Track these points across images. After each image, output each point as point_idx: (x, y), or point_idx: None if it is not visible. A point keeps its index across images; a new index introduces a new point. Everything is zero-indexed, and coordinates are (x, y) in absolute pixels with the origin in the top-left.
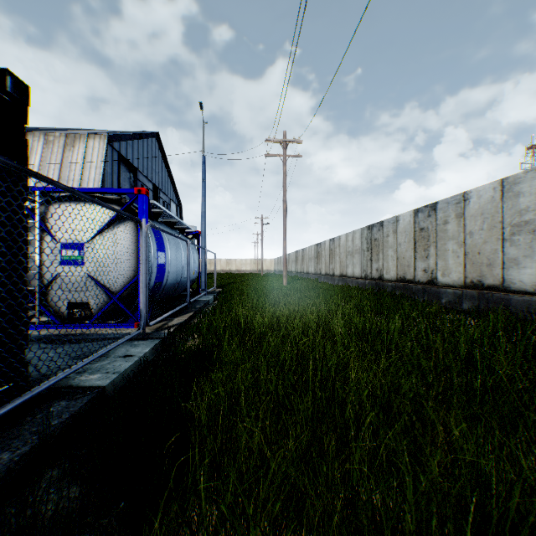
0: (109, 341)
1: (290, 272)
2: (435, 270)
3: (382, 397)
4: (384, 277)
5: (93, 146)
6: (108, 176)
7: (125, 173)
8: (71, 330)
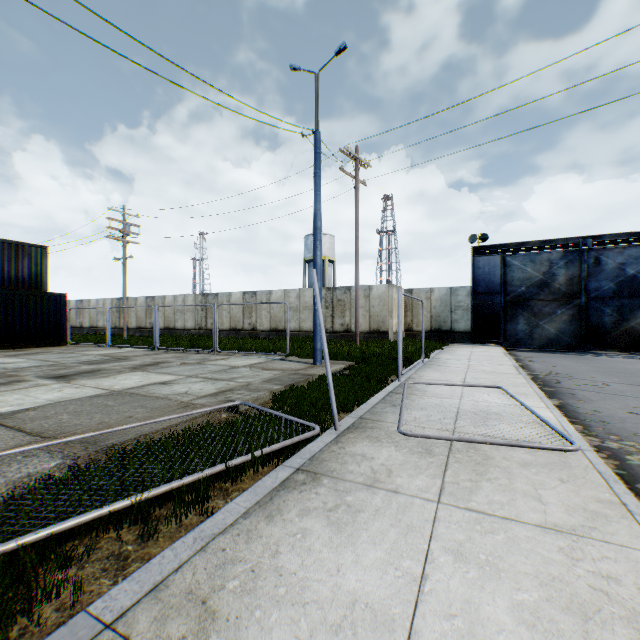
0: None
1: None
2: (84, 322)
3: None
4: None
5: None
6: None
7: None
8: None
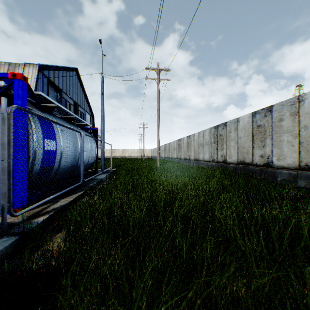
0: None
1: (161, 157)
2: (270, 155)
3: None
4: (227, 161)
5: (28, 71)
6: None
7: (53, 92)
8: None
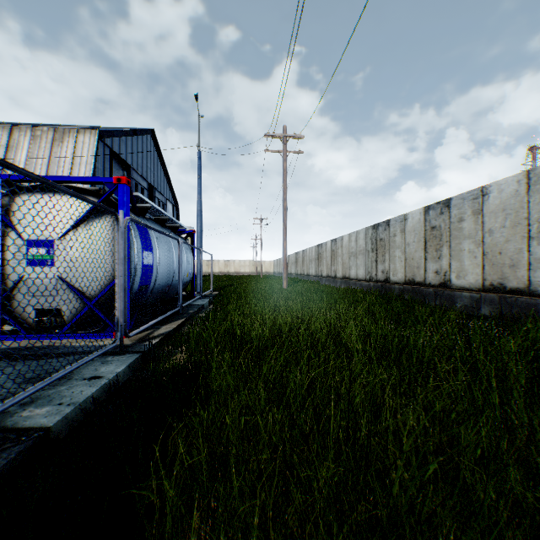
0: (78, 356)
1: (289, 274)
2: (448, 271)
3: (432, 451)
4: (391, 279)
5: (83, 141)
6: (99, 173)
7: (118, 171)
8: (38, 341)
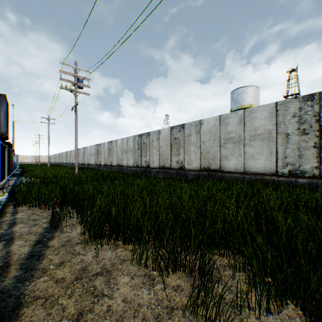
0: None
1: (57, 163)
2: (85, 161)
3: None
4: (80, 163)
5: None
6: None
7: None
8: None
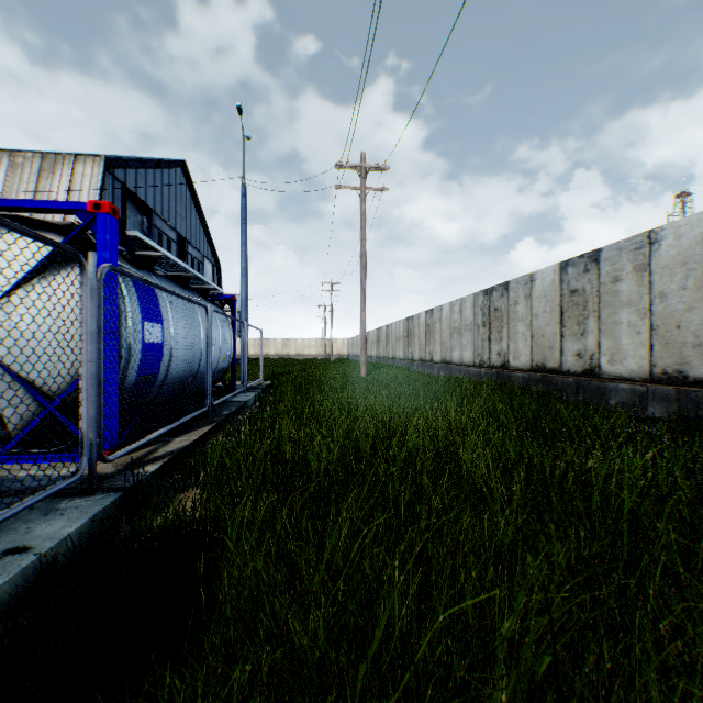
0: (11, 499)
1: (369, 357)
2: (596, 353)
3: None
4: (511, 365)
5: (83, 172)
6: None
7: (134, 216)
8: None
